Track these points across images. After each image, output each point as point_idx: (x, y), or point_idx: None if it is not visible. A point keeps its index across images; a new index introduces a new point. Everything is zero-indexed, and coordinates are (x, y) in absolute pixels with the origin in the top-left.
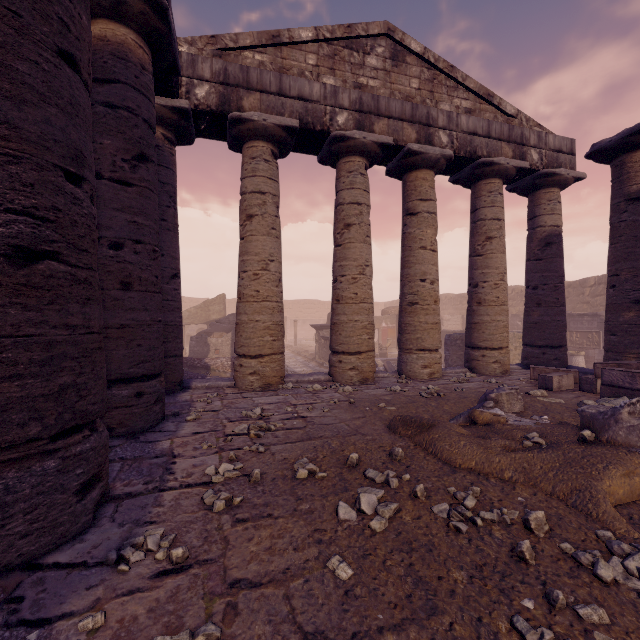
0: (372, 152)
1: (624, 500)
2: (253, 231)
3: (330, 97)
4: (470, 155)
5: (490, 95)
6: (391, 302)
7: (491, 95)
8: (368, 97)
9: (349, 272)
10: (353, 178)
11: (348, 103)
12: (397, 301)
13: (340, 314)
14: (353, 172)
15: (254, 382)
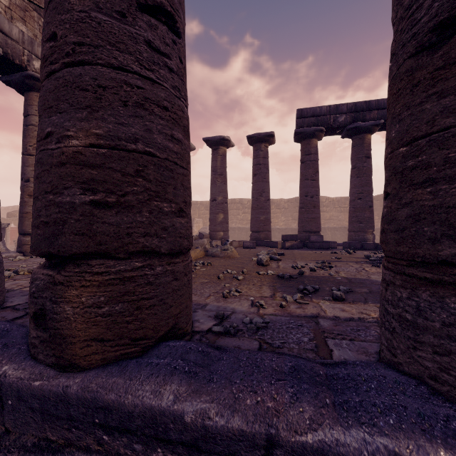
0: None
1: (194, 259)
2: None
3: (28, 44)
4: None
5: None
6: (6, 207)
7: None
8: None
9: None
10: None
11: None
12: (14, 207)
13: None
14: None
15: None
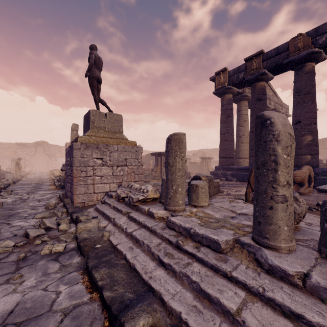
0: None
1: None
2: (246, 125)
3: None
4: (275, 108)
5: (275, 92)
6: None
7: (275, 92)
8: None
9: None
10: None
11: None
12: None
13: None
14: None
15: (247, 165)
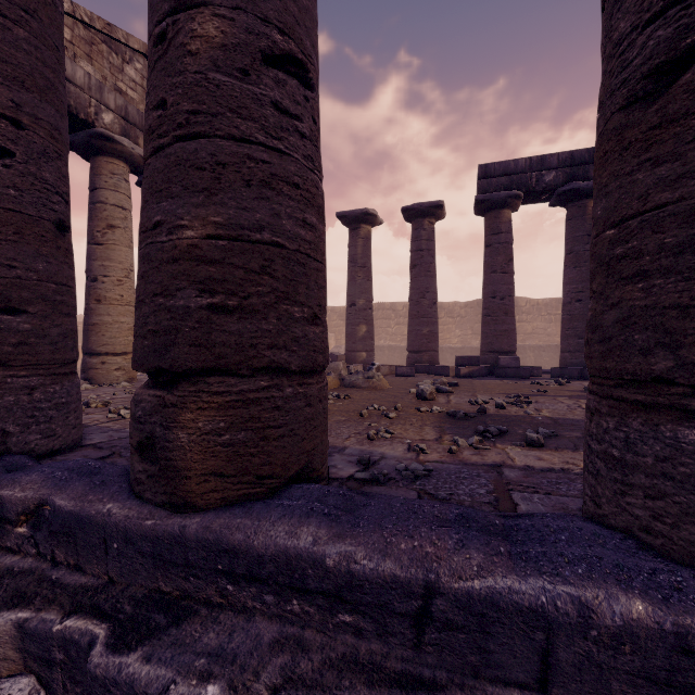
0: (137, 163)
1: None
2: None
3: (95, 90)
4: None
5: None
6: None
7: None
8: (134, 110)
9: (114, 273)
10: (118, 181)
11: (114, 106)
12: None
13: (103, 315)
14: (117, 175)
15: None
